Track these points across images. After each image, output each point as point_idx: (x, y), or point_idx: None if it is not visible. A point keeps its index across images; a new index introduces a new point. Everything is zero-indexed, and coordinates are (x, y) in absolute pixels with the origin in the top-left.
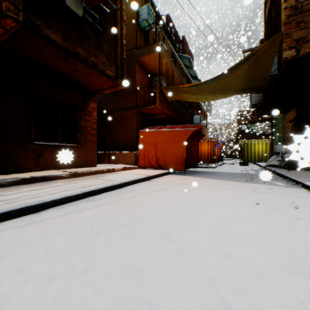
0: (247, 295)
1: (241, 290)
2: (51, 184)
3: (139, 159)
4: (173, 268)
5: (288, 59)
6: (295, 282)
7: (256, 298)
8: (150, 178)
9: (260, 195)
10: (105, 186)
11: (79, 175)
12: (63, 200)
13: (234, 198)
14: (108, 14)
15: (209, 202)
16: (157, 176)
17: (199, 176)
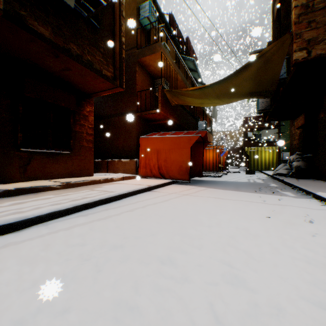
0: None
1: None
2: (38, 196)
3: (140, 167)
4: (175, 304)
5: (299, 61)
6: (324, 320)
7: None
8: (151, 188)
9: (271, 208)
10: (101, 199)
11: (72, 186)
12: (50, 215)
13: (243, 211)
14: (105, 7)
15: (216, 216)
16: (159, 186)
17: (204, 186)
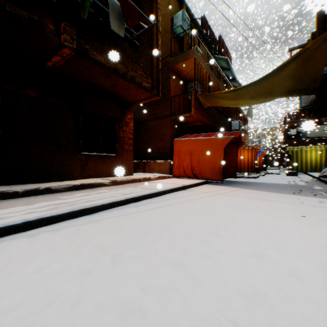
0: (281, 289)
1: (277, 285)
2: (96, 190)
3: (174, 168)
4: (214, 263)
5: None
6: None
7: (290, 292)
8: (186, 187)
9: (308, 208)
10: (144, 194)
11: (118, 183)
12: (110, 205)
13: (277, 210)
14: (146, 29)
15: (249, 213)
16: (193, 185)
17: (238, 187)
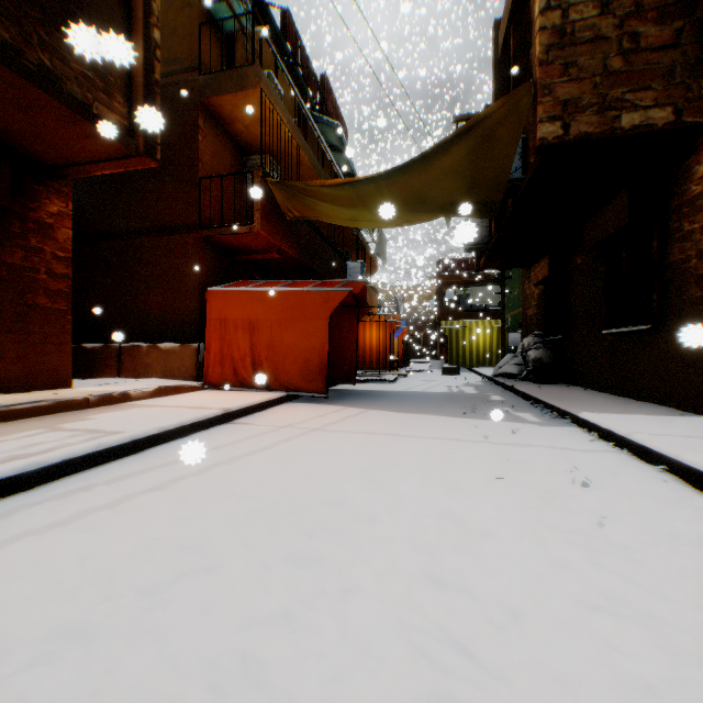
0: None
1: None
2: None
3: (208, 363)
4: None
5: (549, 143)
6: None
7: None
8: (232, 415)
9: (502, 453)
10: (70, 457)
11: None
12: None
13: (446, 465)
14: None
15: (387, 486)
16: (254, 408)
17: (360, 405)
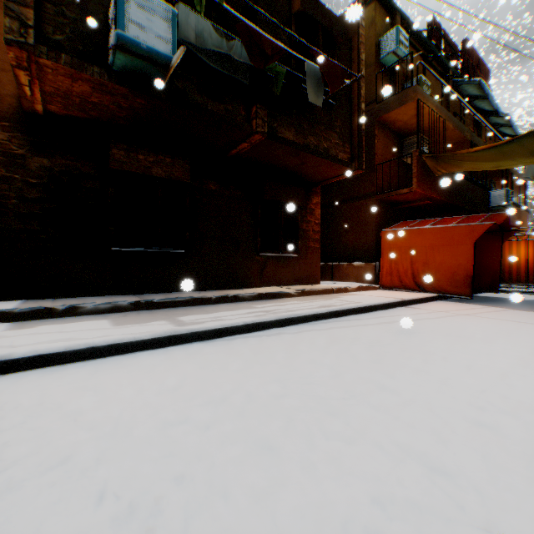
0: None
1: None
2: (285, 301)
3: (382, 274)
4: (462, 372)
5: None
6: None
7: None
8: (405, 303)
9: None
10: (350, 308)
11: (306, 294)
12: (312, 317)
13: None
14: (348, 85)
15: (516, 338)
16: (417, 301)
17: (501, 306)
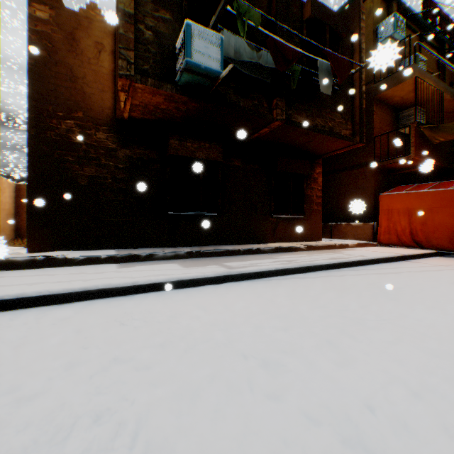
0: None
1: None
2: (298, 254)
3: (379, 232)
4: None
5: None
6: None
7: None
8: (405, 257)
9: None
10: (356, 260)
11: (313, 248)
12: (326, 266)
13: None
14: (352, 74)
15: None
16: (415, 256)
17: None
